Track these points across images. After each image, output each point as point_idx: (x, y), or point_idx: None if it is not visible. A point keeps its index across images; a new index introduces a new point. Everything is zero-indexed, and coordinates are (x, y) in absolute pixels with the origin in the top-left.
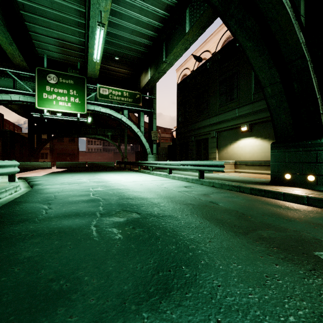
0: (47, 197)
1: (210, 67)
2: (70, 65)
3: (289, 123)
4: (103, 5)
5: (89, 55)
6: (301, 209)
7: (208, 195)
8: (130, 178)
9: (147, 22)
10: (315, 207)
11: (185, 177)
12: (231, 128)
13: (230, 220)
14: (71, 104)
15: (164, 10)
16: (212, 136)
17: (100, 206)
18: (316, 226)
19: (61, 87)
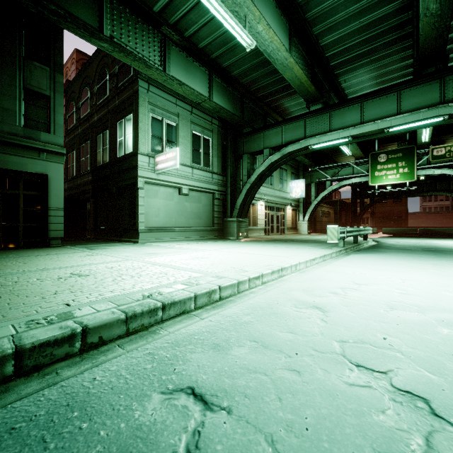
0: (391, 244)
1: None
2: (398, 135)
3: None
4: None
5: (417, 134)
6: None
7: None
8: None
9: None
10: None
11: None
12: None
13: None
14: (400, 175)
15: None
16: None
17: (418, 247)
18: None
19: (390, 163)
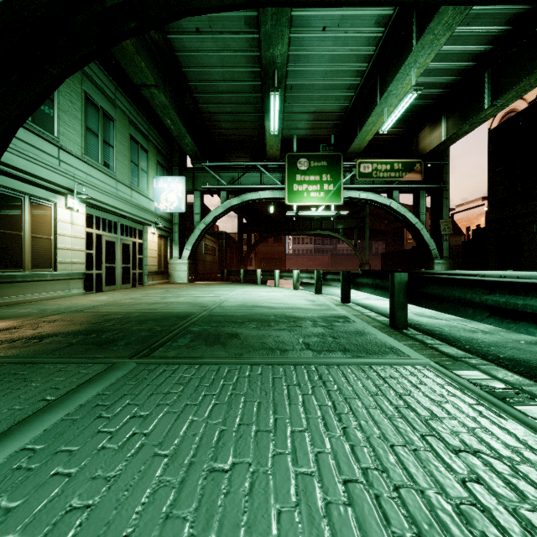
0: (412, 313)
1: None
2: (315, 140)
3: None
4: (421, 61)
5: (364, 126)
6: None
7: None
8: None
9: (461, 52)
10: None
11: None
12: None
13: None
14: (324, 194)
15: (502, 24)
16: None
17: None
18: None
19: (312, 173)
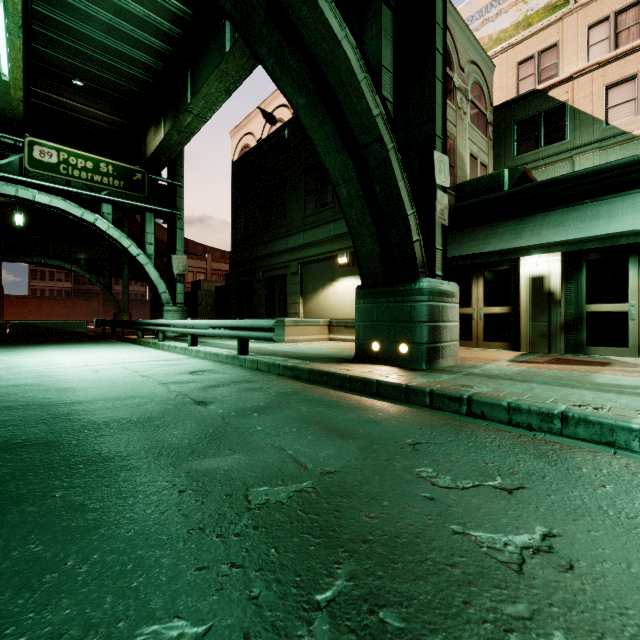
0: None
1: (290, 138)
2: None
3: (377, 253)
4: None
5: None
6: (346, 405)
7: (213, 388)
8: (88, 359)
9: (142, 16)
10: (386, 398)
11: (216, 352)
12: (324, 258)
13: (179, 440)
14: None
15: None
16: (293, 271)
17: None
18: (327, 436)
19: None
